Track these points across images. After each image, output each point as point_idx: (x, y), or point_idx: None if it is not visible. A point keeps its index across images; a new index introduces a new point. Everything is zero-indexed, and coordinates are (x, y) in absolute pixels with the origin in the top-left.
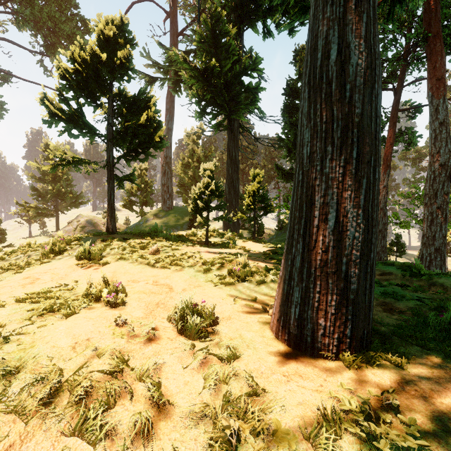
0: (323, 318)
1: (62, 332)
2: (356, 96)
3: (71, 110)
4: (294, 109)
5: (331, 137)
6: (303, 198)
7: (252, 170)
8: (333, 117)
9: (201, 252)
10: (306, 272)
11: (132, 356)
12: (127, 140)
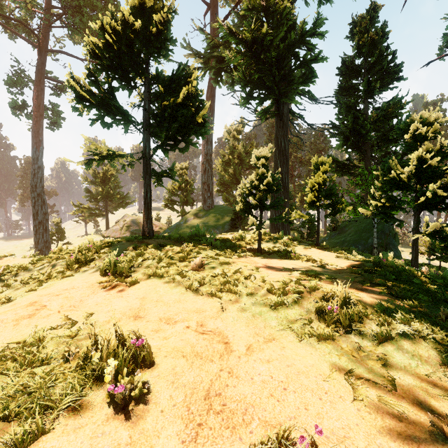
0: None
1: None
2: None
3: (101, 93)
4: (351, 90)
5: None
6: None
7: (315, 157)
8: None
9: (259, 268)
10: None
11: None
12: (164, 127)
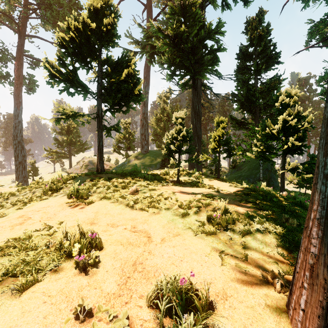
0: None
1: None
2: None
3: (67, 72)
4: (246, 70)
5: None
6: None
7: (217, 118)
8: None
9: (175, 192)
10: None
11: None
12: (112, 96)
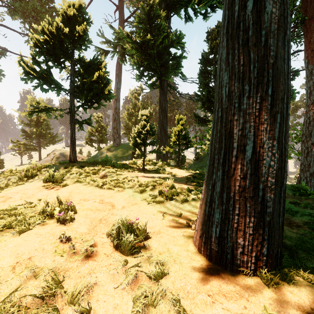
0: (241, 238)
1: (8, 250)
2: (271, 40)
3: (42, 70)
4: (207, 74)
5: (248, 77)
6: (222, 131)
7: (177, 116)
8: (250, 59)
9: (138, 176)
10: (226, 196)
11: (68, 276)
12: (84, 93)
